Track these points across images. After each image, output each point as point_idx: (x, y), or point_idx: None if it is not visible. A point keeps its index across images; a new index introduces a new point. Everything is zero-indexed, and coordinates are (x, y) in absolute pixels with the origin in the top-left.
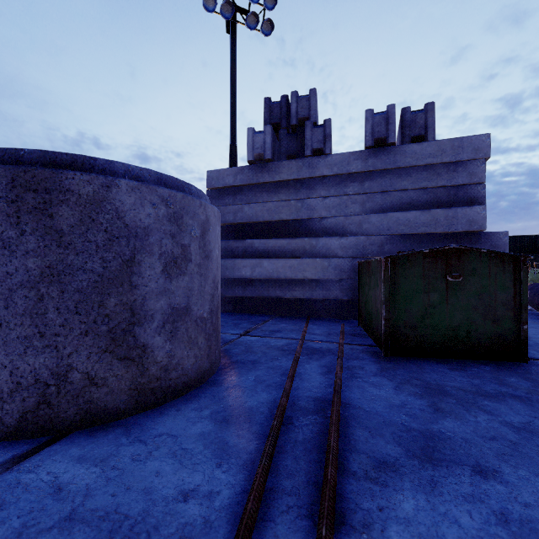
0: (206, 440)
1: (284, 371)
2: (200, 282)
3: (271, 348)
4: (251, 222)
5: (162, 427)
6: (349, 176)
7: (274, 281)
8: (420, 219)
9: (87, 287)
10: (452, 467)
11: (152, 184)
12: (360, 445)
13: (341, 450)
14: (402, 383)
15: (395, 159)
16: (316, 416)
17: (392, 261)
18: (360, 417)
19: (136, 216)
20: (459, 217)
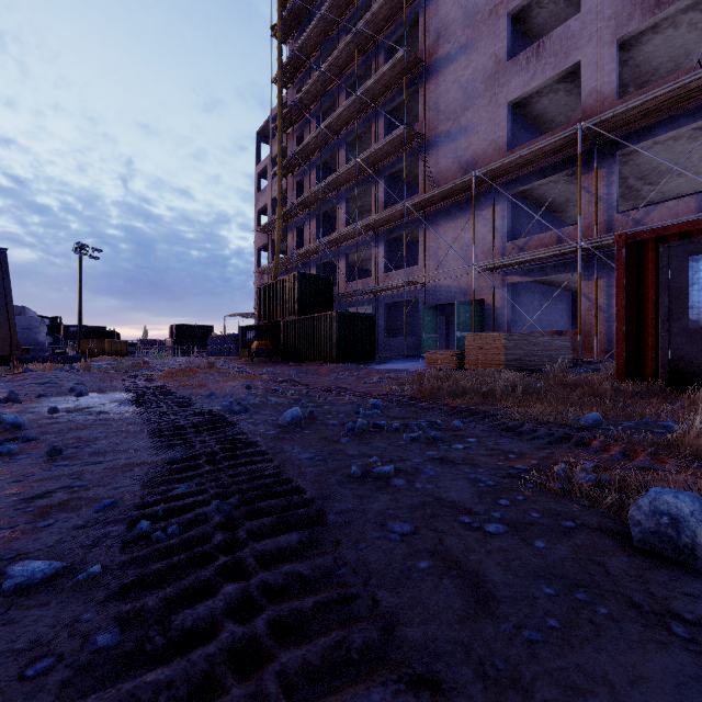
0: None
1: None
2: None
3: None
4: None
5: None
6: None
7: None
8: (20, 337)
9: None
10: None
11: None
12: None
13: None
14: None
15: None
16: None
17: None
18: None
19: None
20: (32, 337)
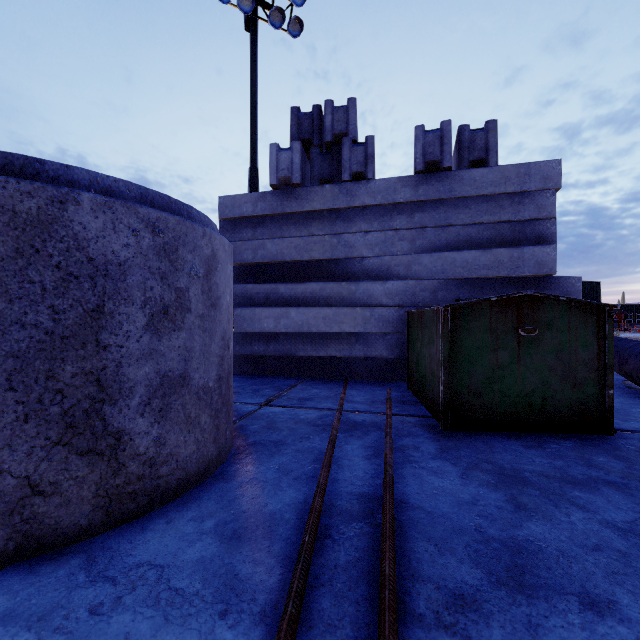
0: (207, 572)
1: (317, 456)
2: (203, 340)
3: (300, 422)
4: (275, 262)
5: (142, 552)
6: (396, 207)
7: (303, 336)
8: (481, 260)
9: (27, 350)
10: (553, 599)
11: (130, 202)
12: (425, 567)
13: (400, 579)
14: (470, 469)
15: (451, 187)
16: (362, 523)
17: (452, 311)
18: (421, 522)
19: (107, 246)
20: (526, 258)
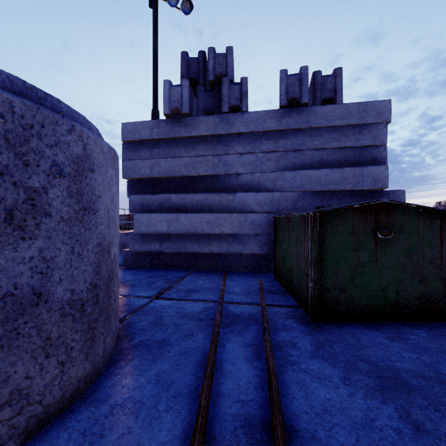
0: None
1: (200, 360)
2: (69, 247)
3: (186, 317)
4: (168, 177)
5: None
6: (265, 134)
7: (191, 236)
8: (330, 177)
9: None
10: None
11: None
12: None
13: None
14: (349, 370)
15: (307, 119)
16: None
17: (320, 216)
18: None
19: None
20: (365, 176)
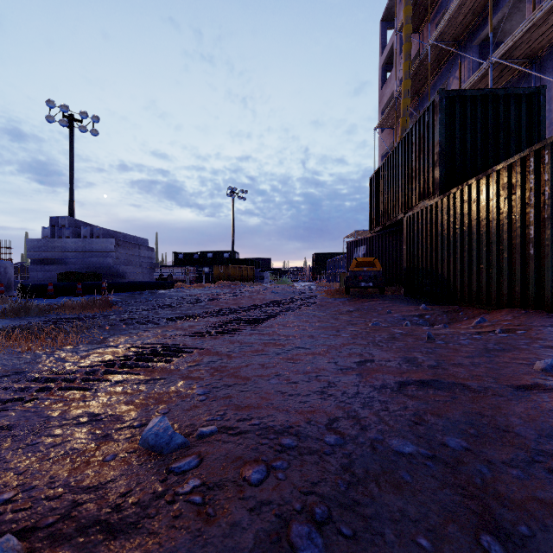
0: None
1: None
2: (4, 278)
3: None
4: (46, 259)
5: None
6: (79, 246)
7: (52, 280)
8: (97, 261)
9: None
10: None
11: None
12: None
13: None
14: None
15: (91, 243)
16: None
17: (60, 274)
18: None
19: None
20: (106, 261)
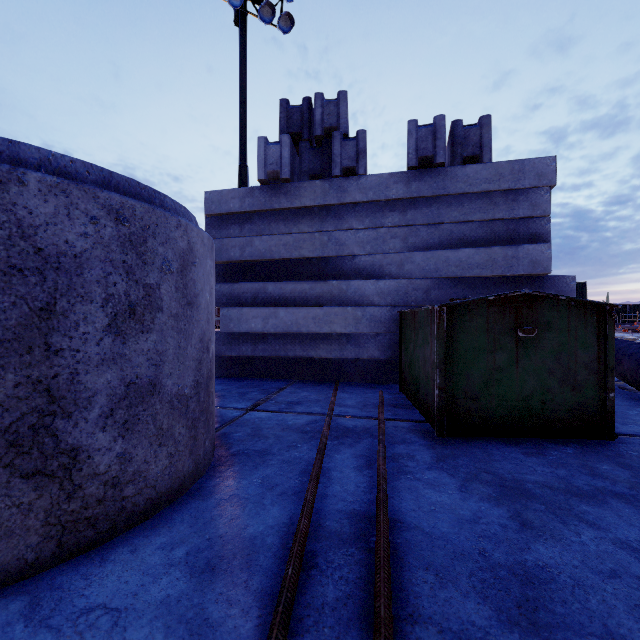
0: (171, 616)
1: (305, 467)
2: (177, 342)
3: (288, 429)
4: (263, 260)
5: (97, 591)
6: (388, 203)
7: (293, 336)
8: (474, 259)
9: None
10: None
11: (88, 185)
12: (426, 604)
13: (397, 620)
14: (469, 480)
15: (444, 184)
16: (353, 548)
17: (447, 311)
18: (419, 545)
19: (59, 234)
20: (520, 257)
